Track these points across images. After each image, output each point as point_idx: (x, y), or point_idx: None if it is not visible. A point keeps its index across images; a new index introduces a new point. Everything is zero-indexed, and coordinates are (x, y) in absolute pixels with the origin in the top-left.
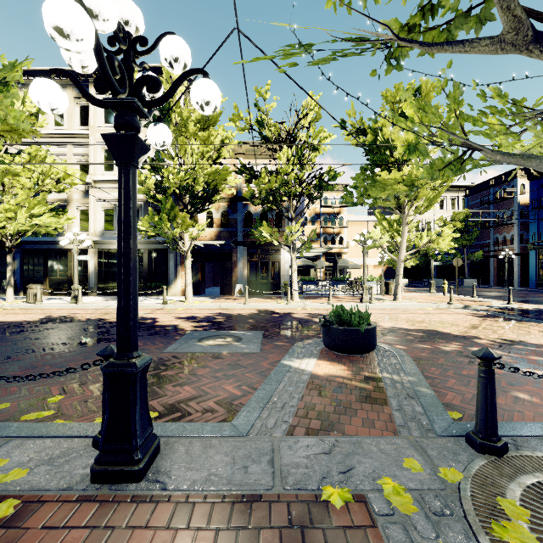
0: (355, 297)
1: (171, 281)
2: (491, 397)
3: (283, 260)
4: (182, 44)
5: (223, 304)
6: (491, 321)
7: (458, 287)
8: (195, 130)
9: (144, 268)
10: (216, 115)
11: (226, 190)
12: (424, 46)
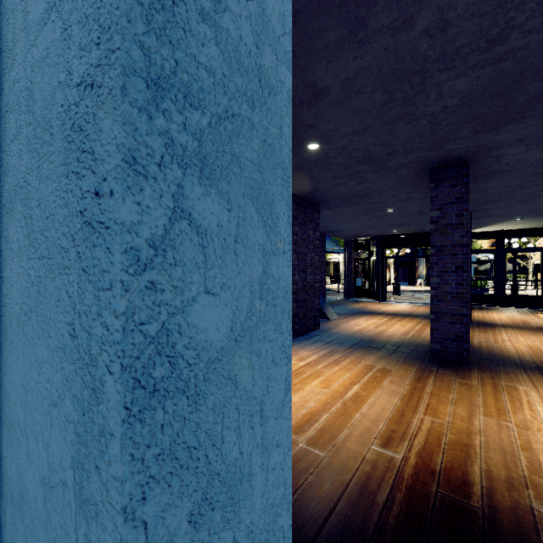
0: None
1: None
2: None
3: None
4: None
5: (410, 287)
6: None
7: None
8: None
9: (366, 270)
10: None
11: None
12: None
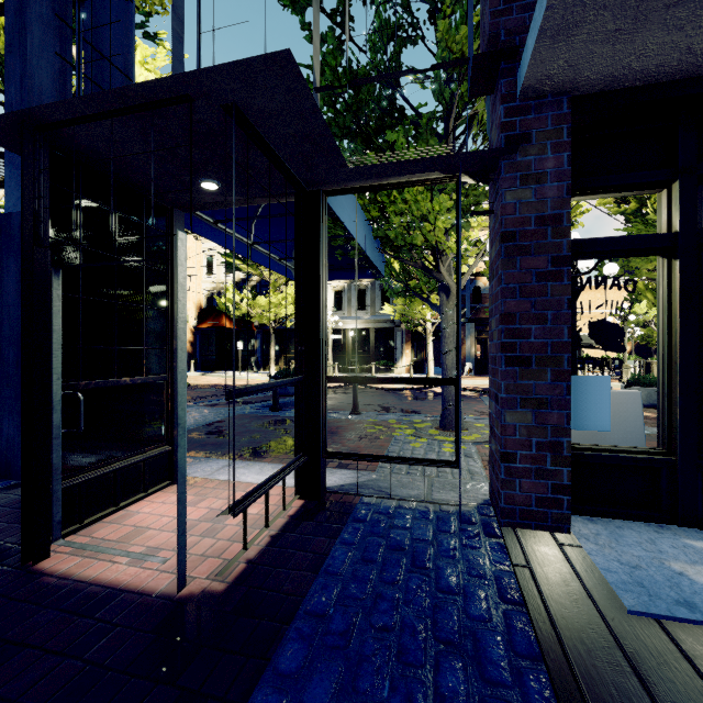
0: None
1: (397, 359)
2: None
3: None
4: None
5: (468, 380)
6: None
7: None
8: None
9: (371, 346)
10: None
11: (466, 269)
12: None
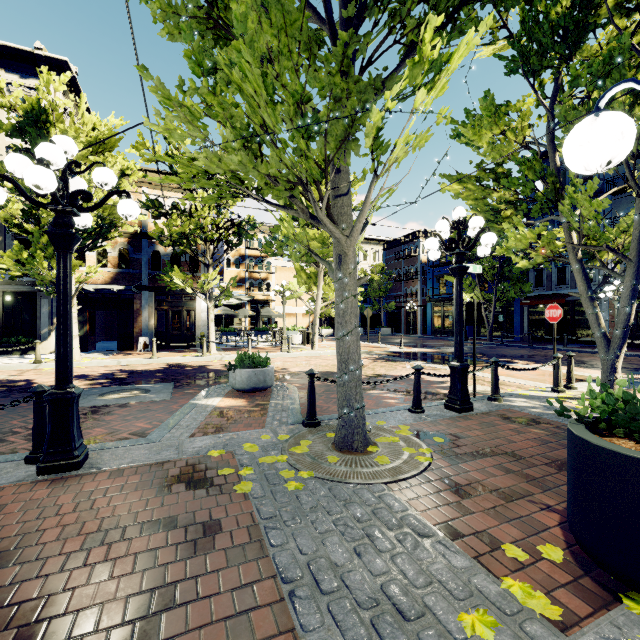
0: (278, 347)
1: (43, 334)
2: (313, 396)
3: (200, 309)
4: (112, 175)
5: (124, 360)
6: (377, 363)
7: (376, 335)
8: (85, 153)
9: None
10: (115, 140)
11: (128, 226)
12: (268, 203)
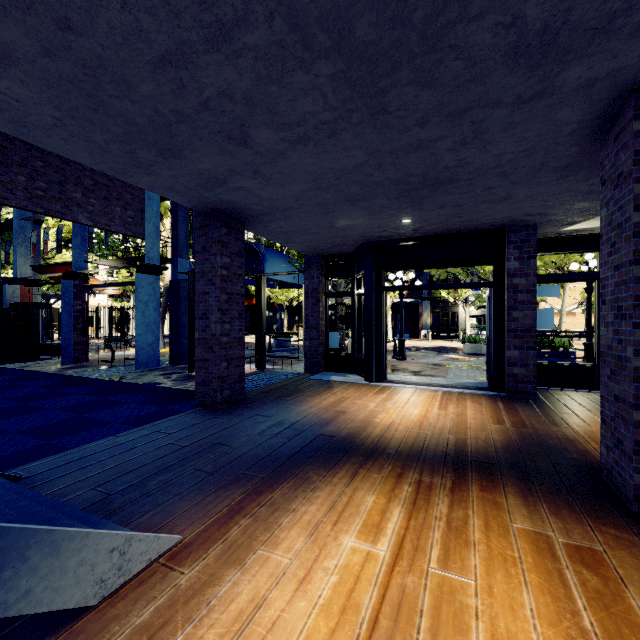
0: None
1: None
2: None
3: (461, 311)
4: (413, 275)
5: (413, 342)
6: None
7: None
8: None
9: None
10: None
11: None
12: None
